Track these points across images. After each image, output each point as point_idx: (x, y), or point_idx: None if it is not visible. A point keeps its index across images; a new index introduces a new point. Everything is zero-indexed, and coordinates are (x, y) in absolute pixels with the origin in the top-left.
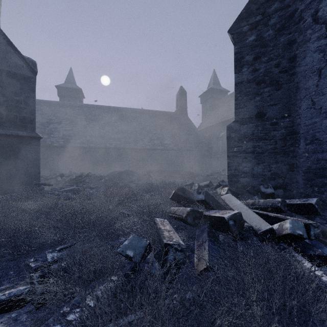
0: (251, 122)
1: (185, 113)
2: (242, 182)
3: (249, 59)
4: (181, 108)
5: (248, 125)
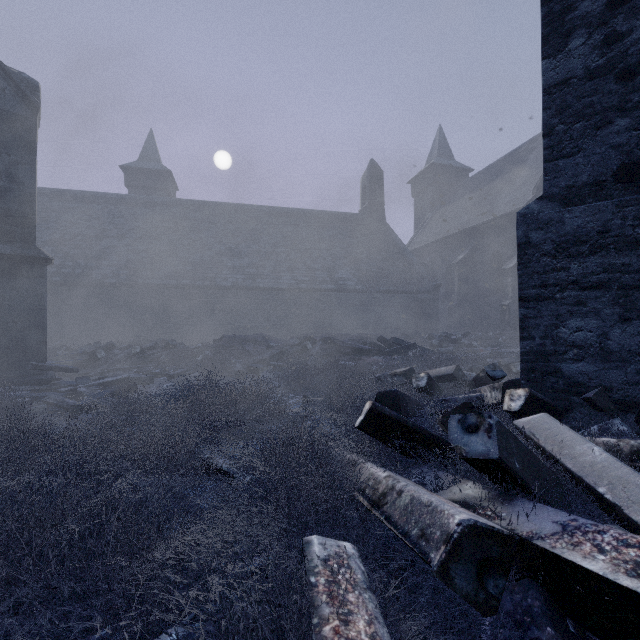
0: (598, 197)
1: (381, 215)
2: (569, 375)
3: (593, 7)
4: (371, 204)
5: (588, 205)
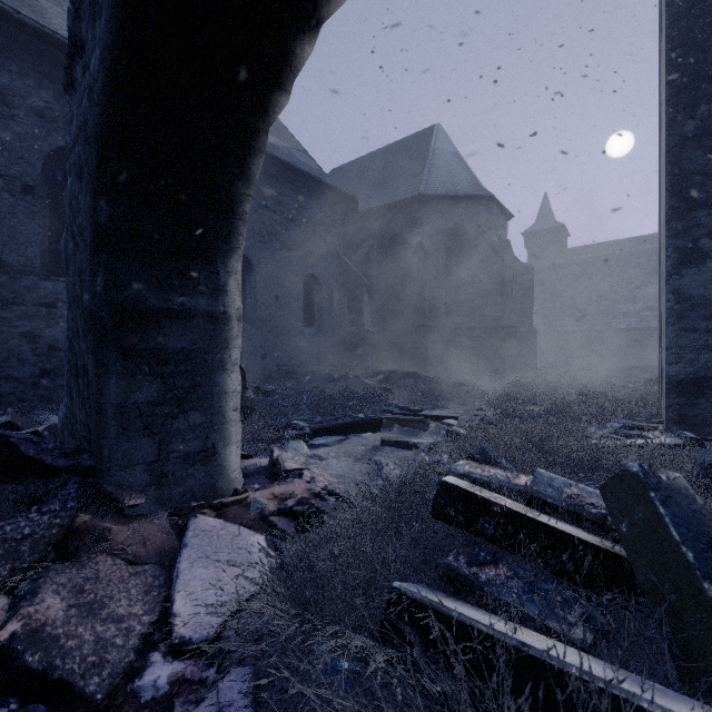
0: None
1: None
2: None
3: None
4: None
5: None
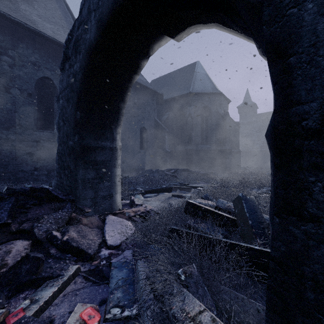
0: None
1: None
2: None
3: None
4: None
5: None
